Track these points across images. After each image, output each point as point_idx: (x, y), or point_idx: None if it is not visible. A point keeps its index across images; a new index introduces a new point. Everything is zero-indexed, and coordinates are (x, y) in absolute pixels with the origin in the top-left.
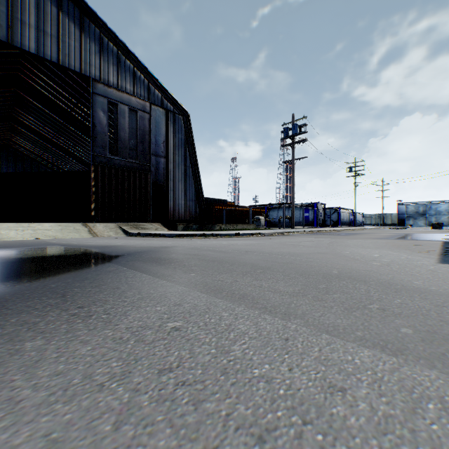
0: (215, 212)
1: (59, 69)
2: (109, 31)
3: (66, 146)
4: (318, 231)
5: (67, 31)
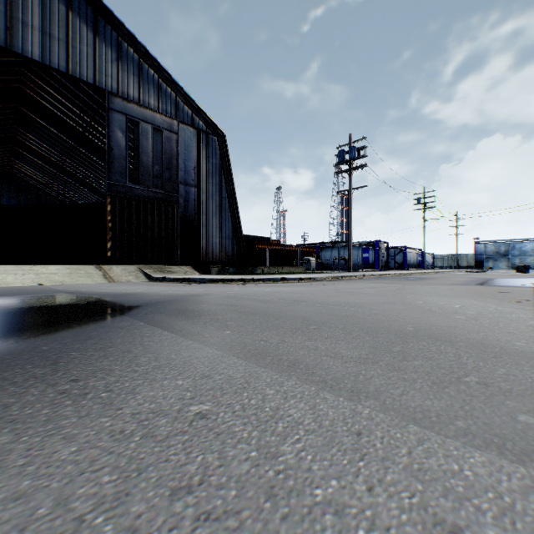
0: (256, 252)
1: (70, 80)
2: (128, 34)
3: (78, 174)
4: (380, 275)
5: (78, 34)
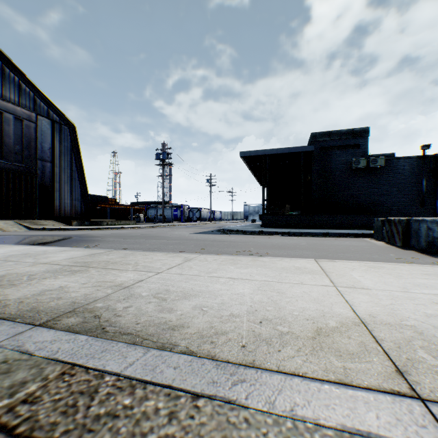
0: (99, 209)
1: None
2: None
3: None
4: (178, 225)
5: None
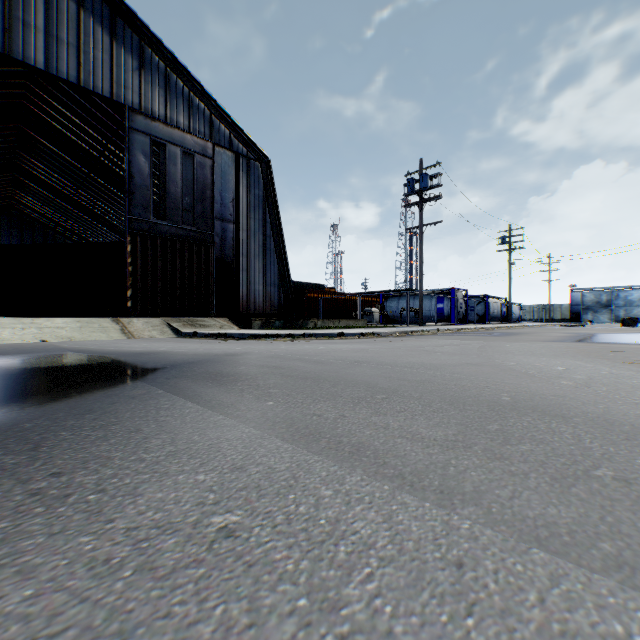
0: (307, 302)
1: (82, 94)
2: (153, 38)
3: (93, 208)
4: (458, 329)
5: (92, 37)
